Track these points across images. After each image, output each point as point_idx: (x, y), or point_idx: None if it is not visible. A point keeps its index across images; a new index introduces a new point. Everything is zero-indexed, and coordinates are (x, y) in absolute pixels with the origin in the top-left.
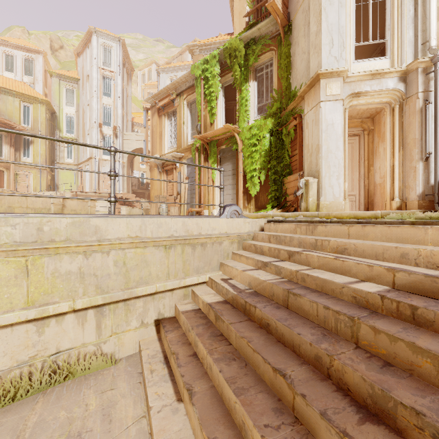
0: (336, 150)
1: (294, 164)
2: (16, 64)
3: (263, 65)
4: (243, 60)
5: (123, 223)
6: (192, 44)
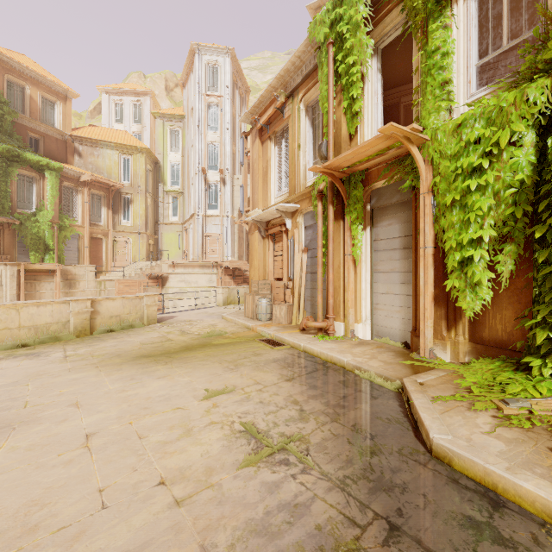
0: None
1: None
2: (125, 112)
3: None
4: None
5: None
6: (317, 1)
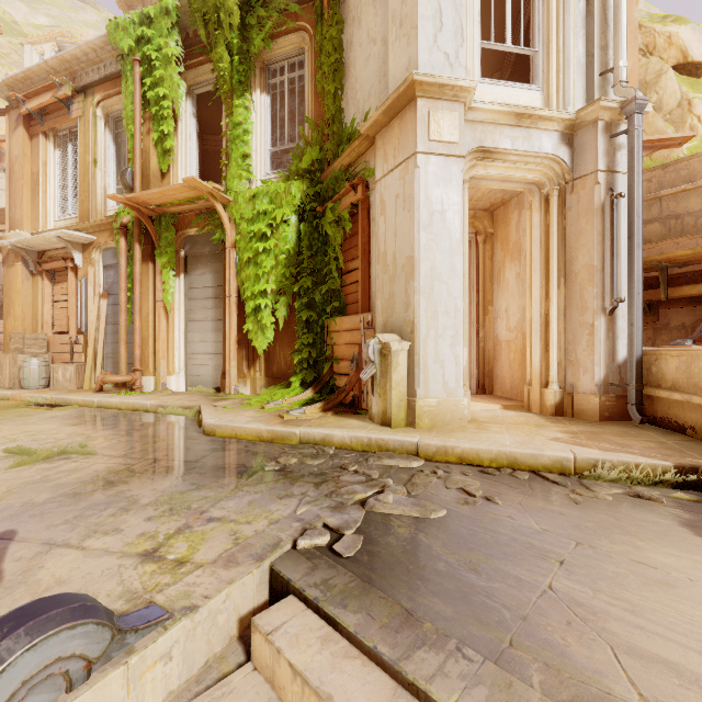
0: (450, 276)
1: (351, 292)
2: None
3: (283, 61)
4: (237, 35)
5: None
6: None
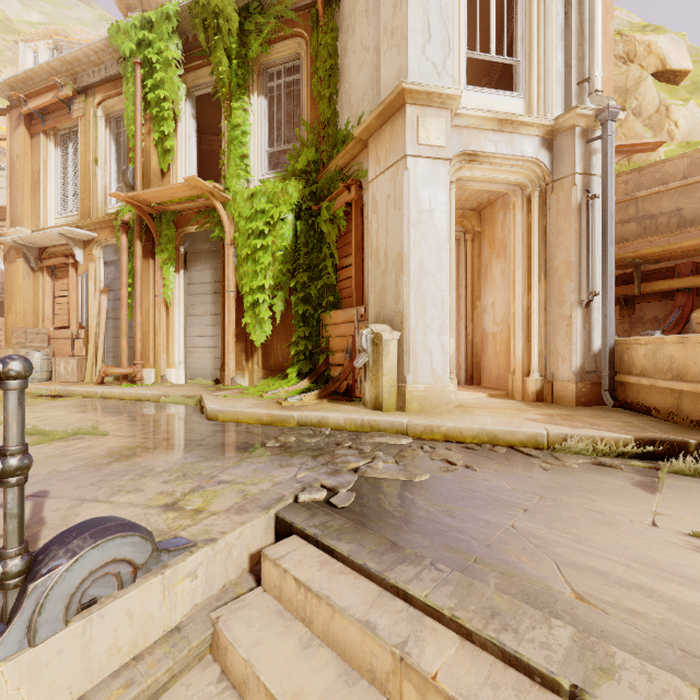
0: (438, 270)
1: (345, 287)
2: None
3: (280, 65)
4: (235, 40)
5: None
6: None
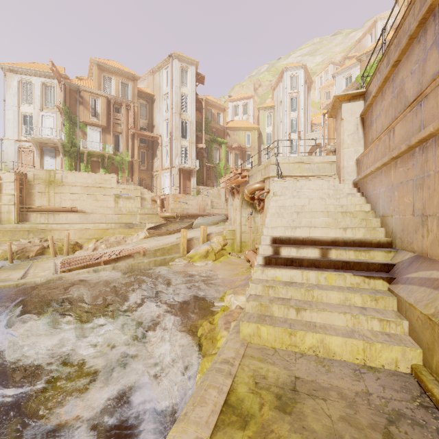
0: None
1: None
2: (240, 110)
3: None
4: None
5: (318, 157)
6: (359, 55)
